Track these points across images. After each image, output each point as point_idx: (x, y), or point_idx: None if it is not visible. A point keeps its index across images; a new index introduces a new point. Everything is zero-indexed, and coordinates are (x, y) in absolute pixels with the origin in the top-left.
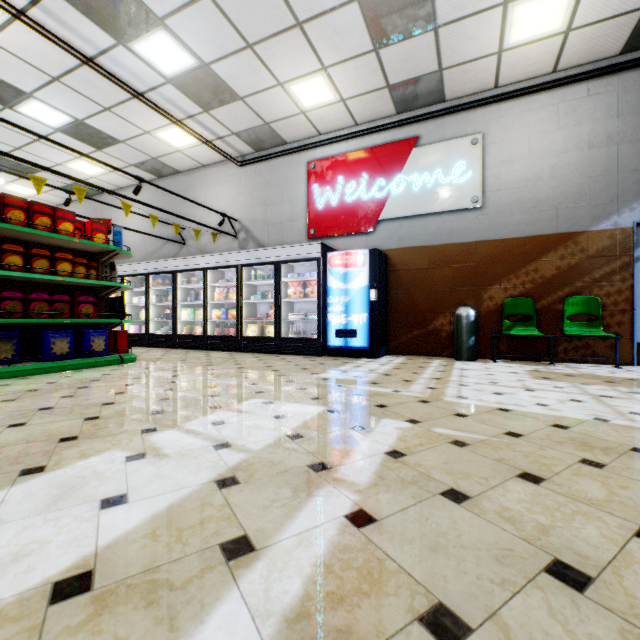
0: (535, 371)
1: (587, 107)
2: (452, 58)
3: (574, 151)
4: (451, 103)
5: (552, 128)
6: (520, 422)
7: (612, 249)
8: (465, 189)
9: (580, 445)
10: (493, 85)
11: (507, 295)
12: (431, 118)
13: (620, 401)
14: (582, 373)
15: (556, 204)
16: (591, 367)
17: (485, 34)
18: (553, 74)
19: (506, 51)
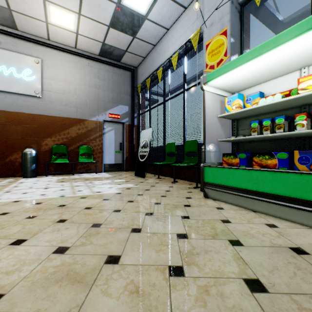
0: (62, 179)
1: (88, 70)
2: (17, 7)
3: (84, 86)
4: (22, 33)
5: (75, 72)
6: (18, 206)
7: (96, 128)
8: (31, 85)
9: (37, 210)
10: (47, 38)
11: (55, 143)
12: (8, 35)
13: (80, 187)
14: (81, 177)
15: (77, 106)
16: (88, 174)
17: (36, 8)
18: (76, 49)
19: (50, 24)
